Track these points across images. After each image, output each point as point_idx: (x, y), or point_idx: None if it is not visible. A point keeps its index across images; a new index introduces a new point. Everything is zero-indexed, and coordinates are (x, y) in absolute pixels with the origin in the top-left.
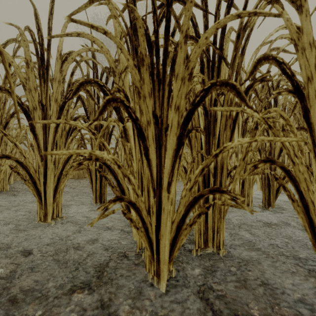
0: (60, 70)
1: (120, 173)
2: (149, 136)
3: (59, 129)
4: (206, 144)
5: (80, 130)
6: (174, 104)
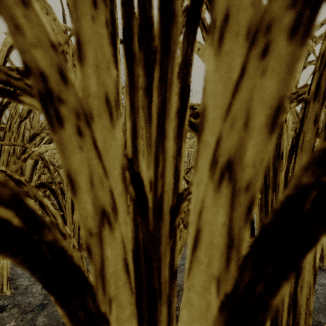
0: (6, 61)
1: (79, 259)
2: (110, 264)
3: (4, 153)
4: (261, 209)
5: (26, 159)
6: (210, 149)
